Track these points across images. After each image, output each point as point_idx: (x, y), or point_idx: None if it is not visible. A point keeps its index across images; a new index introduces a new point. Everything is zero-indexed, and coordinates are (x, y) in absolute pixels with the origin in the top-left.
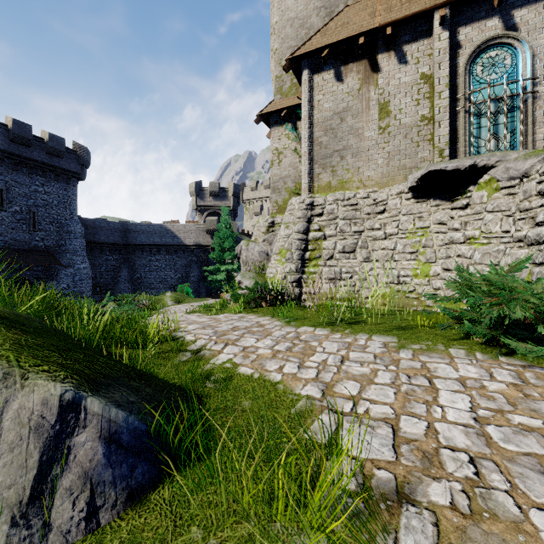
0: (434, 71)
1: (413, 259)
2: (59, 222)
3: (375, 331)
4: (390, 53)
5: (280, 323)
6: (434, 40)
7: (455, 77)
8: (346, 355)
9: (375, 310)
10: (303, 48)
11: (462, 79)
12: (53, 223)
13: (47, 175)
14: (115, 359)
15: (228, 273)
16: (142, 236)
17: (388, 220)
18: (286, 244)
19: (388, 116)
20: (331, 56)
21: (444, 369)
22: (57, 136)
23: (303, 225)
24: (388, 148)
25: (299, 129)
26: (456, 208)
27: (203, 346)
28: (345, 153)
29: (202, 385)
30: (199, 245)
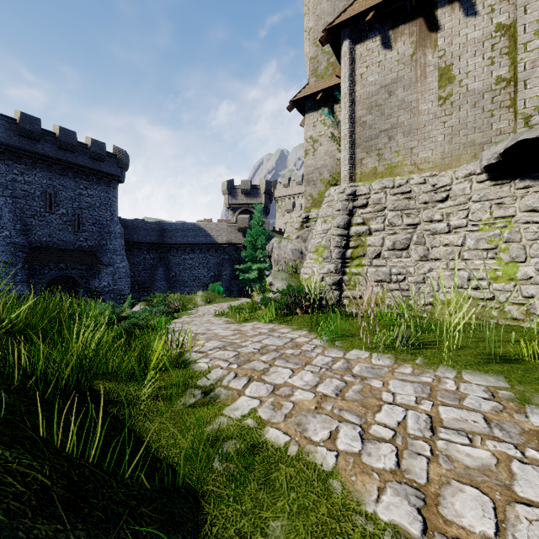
0: (517, 17)
1: (491, 258)
2: (101, 223)
3: (462, 362)
4: (453, 6)
5: (322, 342)
6: None
7: None
8: (434, 414)
9: (440, 323)
10: (343, 15)
11: None
12: (96, 224)
13: (90, 179)
14: (52, 438)
15: (259, 271)
16: (177, 235)
17: (453, 209)
18: (324, 240)
19: (451, 82)
20: (376, 20)
21: None
22: (98, 141)
23: (344, 219)
24: (450, 121)
25: (337, 113)
26: None
27: (219, 380)
28: (394, 132)
29: (207, 465)
30: (231, 243)
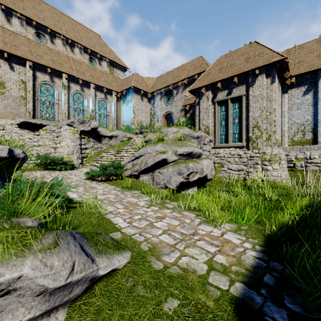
0: (27, 82)
1: None
2: None
3: None
4: (6, 62)
5: None
6: (27, 71)
7: (35, 87)
8: None
9: None
10: None
11: (37, 90)
12: None
13: None
14: None
15: None
16: None
17: (6, 134)
18: None
19: (5, 88)
20: None
21: (35, 172)
22: None
23: None
24: (4, 102)
25: None
26: (36, 135)
27: None
28: None
29: None
30: None
